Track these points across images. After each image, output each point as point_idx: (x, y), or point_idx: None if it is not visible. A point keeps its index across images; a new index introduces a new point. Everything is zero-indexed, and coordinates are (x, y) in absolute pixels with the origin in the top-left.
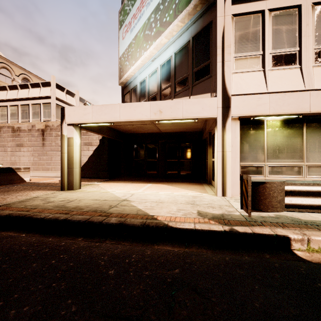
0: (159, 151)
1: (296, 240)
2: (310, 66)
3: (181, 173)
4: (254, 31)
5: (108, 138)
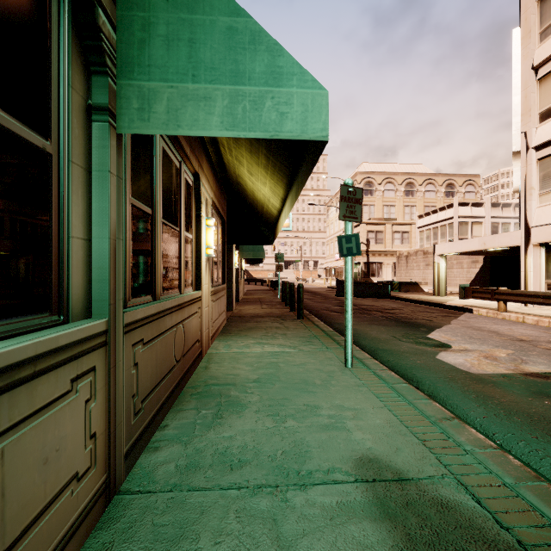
0: None
1: (475, 310)
2: None
3: None
4: None
5: (490, 256)
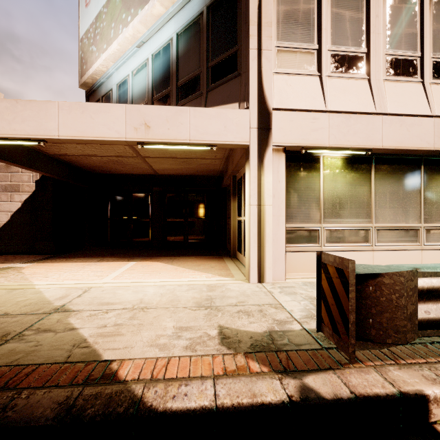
0: (153, 204)
1: (439, 400)
2: (381, 79)
3: (189, 240)
4: (305, 9)
5: (54, 178)
